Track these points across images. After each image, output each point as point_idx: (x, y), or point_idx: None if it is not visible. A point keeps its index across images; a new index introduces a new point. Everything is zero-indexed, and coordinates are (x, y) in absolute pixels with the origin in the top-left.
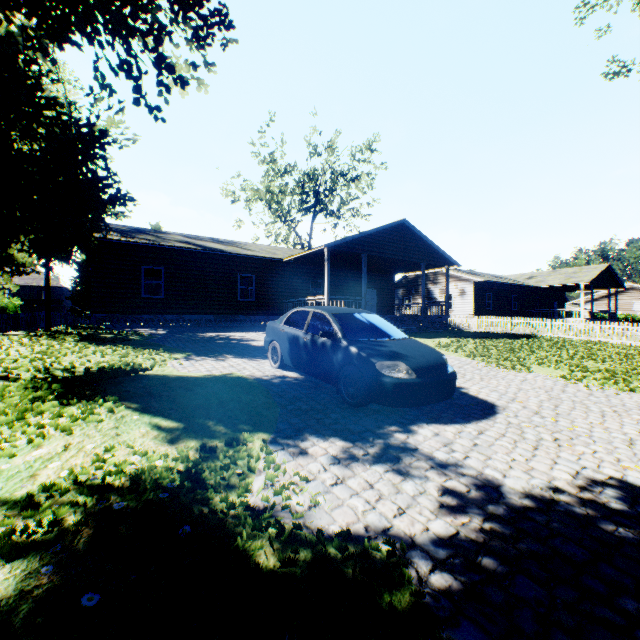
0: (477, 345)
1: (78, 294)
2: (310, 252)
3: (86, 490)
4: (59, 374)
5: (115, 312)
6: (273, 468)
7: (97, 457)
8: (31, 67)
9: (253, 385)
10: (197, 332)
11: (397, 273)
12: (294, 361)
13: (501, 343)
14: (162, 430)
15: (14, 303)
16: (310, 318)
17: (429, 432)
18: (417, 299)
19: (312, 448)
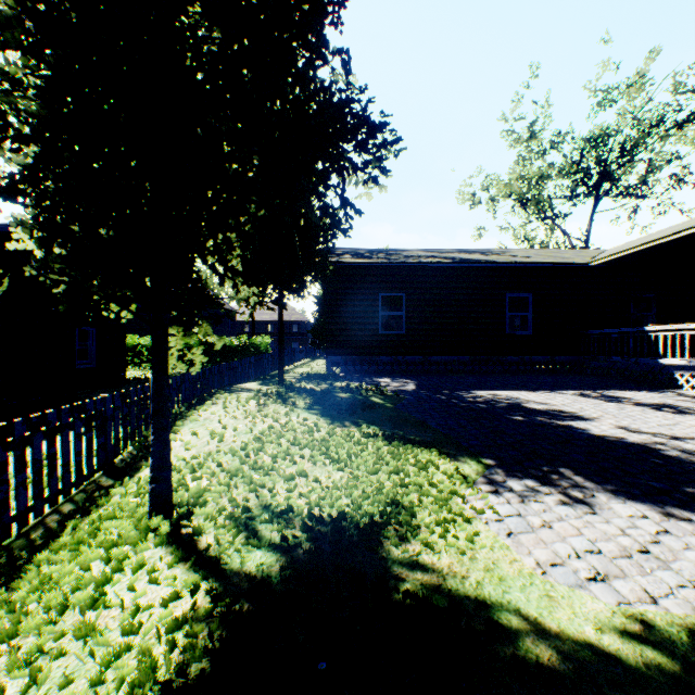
0: None
1: (317, 327)
2: (663, 241)
3: None
4: (262, 531)
5: (350, 353)
6: None
7: None
8: None
9: None
10: (458, 388)
11: None
12: None
13: None
14: None
15: (265, 341)
16: None
17: None
18: None
19: None
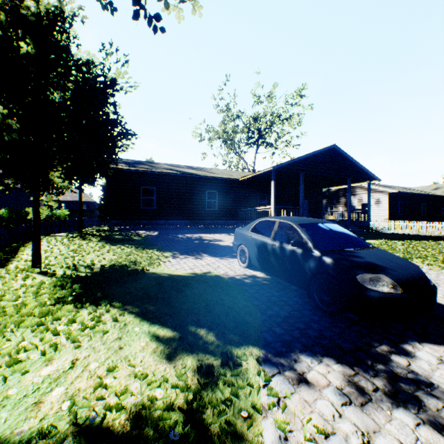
0: (407, 247)
1: (103, 206)
2: (260, 173)
3: (83, 440)
4: (82, 270)
5: (124, 219)
6: (278, 405)
7: (99, 382)
8: (63, 36)
9: (229, 285)
10: (178, 233)
11: (324, 187)
12: (261, 263)
13: (427, 245)
14: (159, 341)
15: (64, 213)
16: (276, 227)
17: (430, 356)
18: (338, 207)
19: (310, 373)
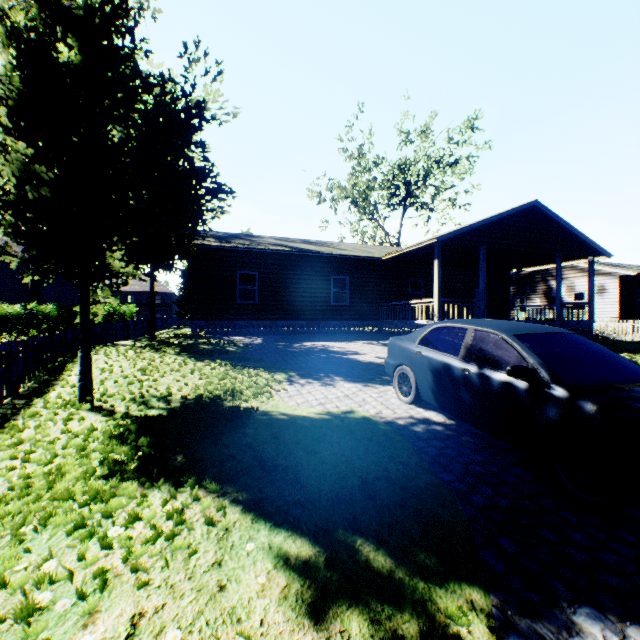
0: None
1: (182, 299)
2: (415, 248)
3: None
4: (154, 404)
5: (212, 319)
6: None
7: None
8: (124, 39)
9: (391, 438)
10: (292, 341)
11: (514, 268)
12: (441, 400)
13: None
14: (291, 569)
15: (130, 309)
16: (469, 339)
17: None
18: (533, 299)
19: None
